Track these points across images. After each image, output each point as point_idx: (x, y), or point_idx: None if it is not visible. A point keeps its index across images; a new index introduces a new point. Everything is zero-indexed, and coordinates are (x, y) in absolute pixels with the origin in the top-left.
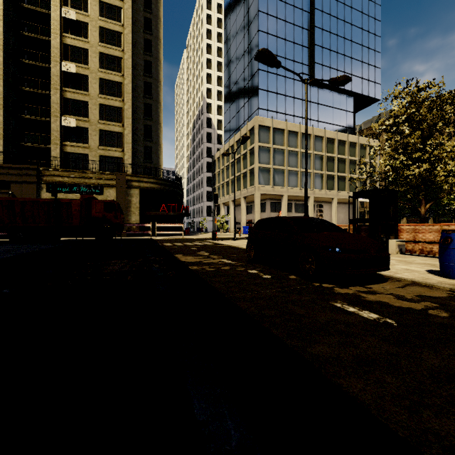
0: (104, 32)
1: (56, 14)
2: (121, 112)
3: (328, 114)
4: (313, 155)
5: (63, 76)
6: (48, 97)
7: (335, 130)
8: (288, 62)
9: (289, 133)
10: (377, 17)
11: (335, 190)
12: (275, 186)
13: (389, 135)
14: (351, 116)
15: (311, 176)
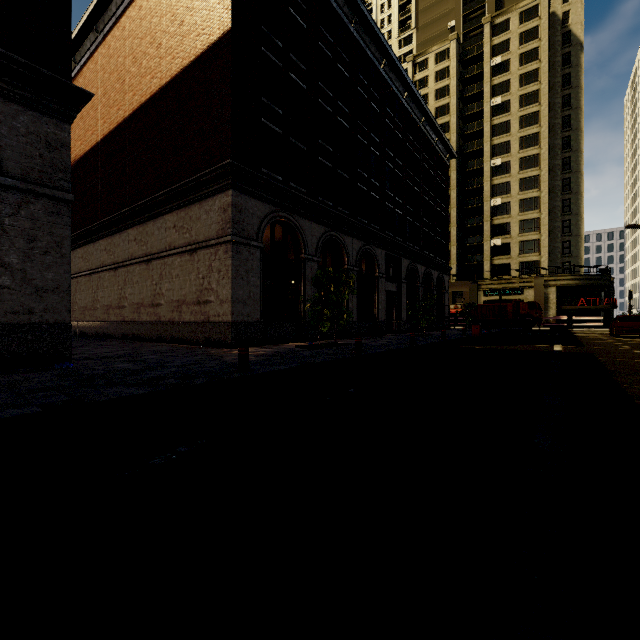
0: (523, 160)
1: (487, 167)
2: (537, 222)
3: None
4: None
5: (491, 209)
6: (480, 226)
7: None
8: None
9: None
10: None
11: None
12: None
13: None
14: None
15: None
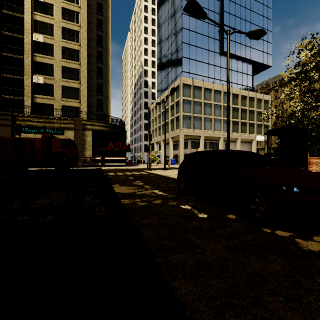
0: (66, 11)
1: None
2: (78, 73)
3: (234, 76)
4: (223, 106)
5: (34, 44)
6: (23, 61)
7: (238, 88)
8: (205, 38)
9: (205, 90)
10: (269, 5)
11: (239, 132)
12: (195, 129)
13: (298, 81)
14: (250, 78)
15: (221, 122)
